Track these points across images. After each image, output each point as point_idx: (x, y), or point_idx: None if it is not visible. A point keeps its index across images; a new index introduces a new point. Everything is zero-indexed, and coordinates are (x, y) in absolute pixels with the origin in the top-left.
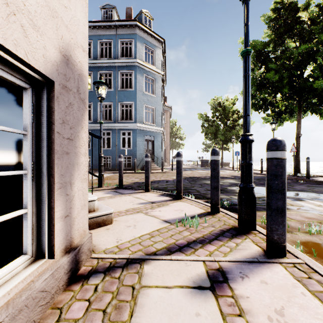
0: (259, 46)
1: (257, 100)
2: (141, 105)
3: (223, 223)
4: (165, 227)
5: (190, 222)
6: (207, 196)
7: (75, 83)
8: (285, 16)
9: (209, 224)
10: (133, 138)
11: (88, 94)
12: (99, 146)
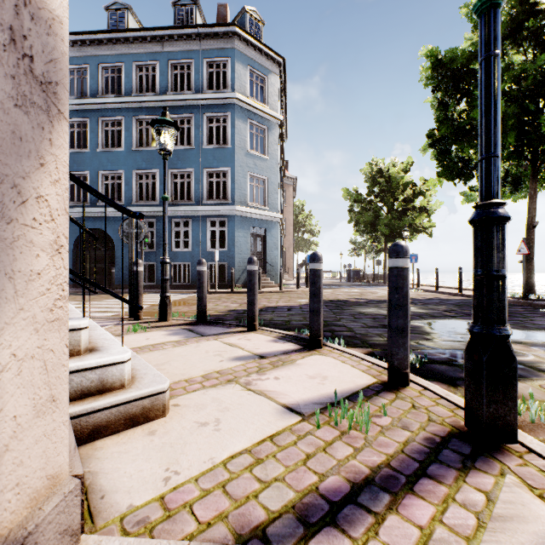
0: (460, 60)
1: (453, 161)
2: (243, 173)
3: (426, 416)
4: (289, 428)
5: (349, 418)
6: (370, 339)
7: (1, 12)
8: (509, 4)
9: (394, 419)
10: (230, 231)
11: (151, 155)
12: (170, 246)
